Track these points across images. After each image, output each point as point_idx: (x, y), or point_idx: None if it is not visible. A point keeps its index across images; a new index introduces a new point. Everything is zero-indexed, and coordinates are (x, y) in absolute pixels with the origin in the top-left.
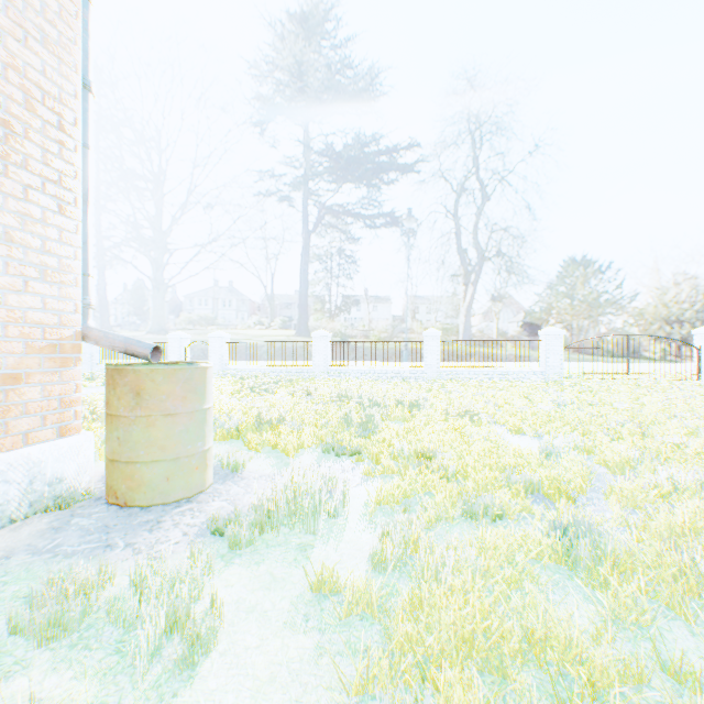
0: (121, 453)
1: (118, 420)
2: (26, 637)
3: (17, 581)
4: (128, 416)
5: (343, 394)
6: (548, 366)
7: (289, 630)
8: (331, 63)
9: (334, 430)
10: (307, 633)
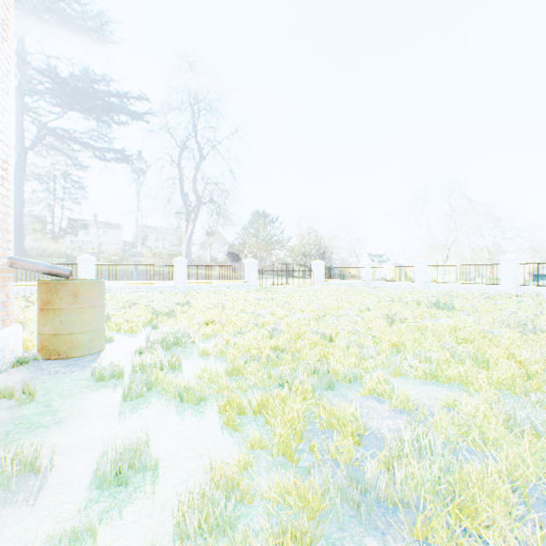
0: (64, 329)
1: (60, 311)
2: (106, 381)
3: (63, 379)
4: (69, 308)
5: (134, 301)
6: (250, 281)
7: (201, 362)
8: (70, 4)
9: (149, 319)
10: (207, 361)
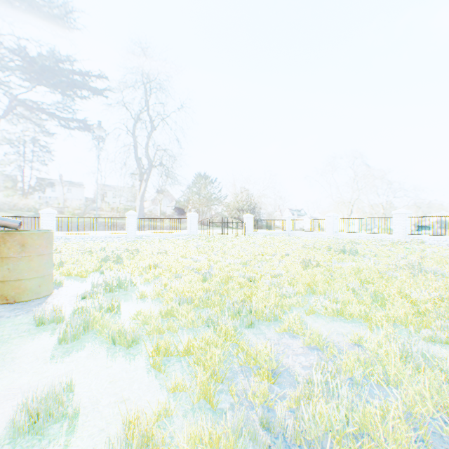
0: (11, 276)
1: (8, 260)
2: (47, 325)
3: (6, 323)
4: (16, 257)
5: (88, 249)
6: (191, 231)
7: (139, 304)
8: None
9: (99, 265)
10: (145, 303)
